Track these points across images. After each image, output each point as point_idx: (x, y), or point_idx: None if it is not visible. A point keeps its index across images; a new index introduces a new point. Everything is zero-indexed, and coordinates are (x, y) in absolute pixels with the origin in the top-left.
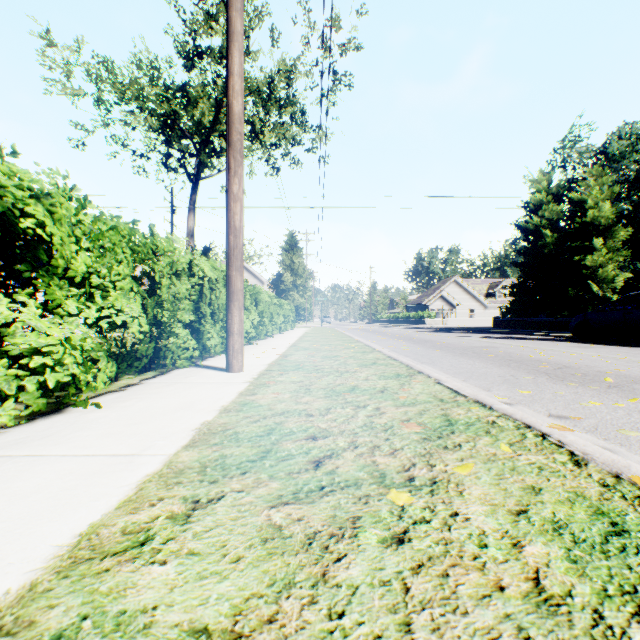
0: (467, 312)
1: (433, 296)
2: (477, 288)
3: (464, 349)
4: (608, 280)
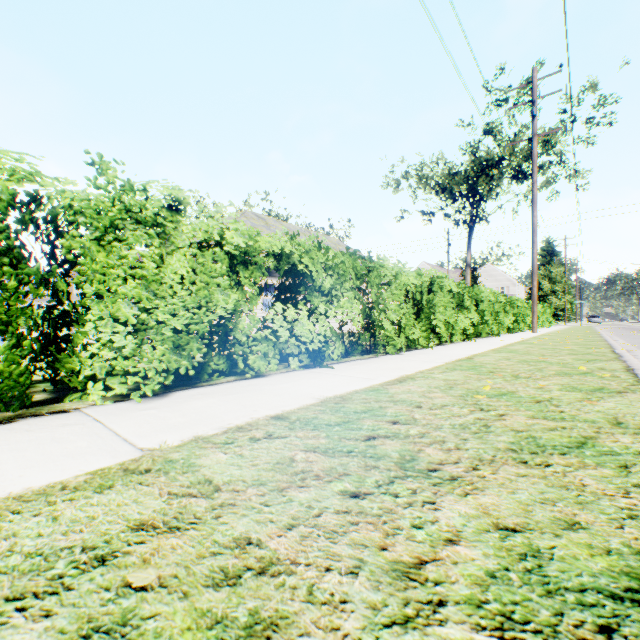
0: None
1: None
2: None
3: None
4: None
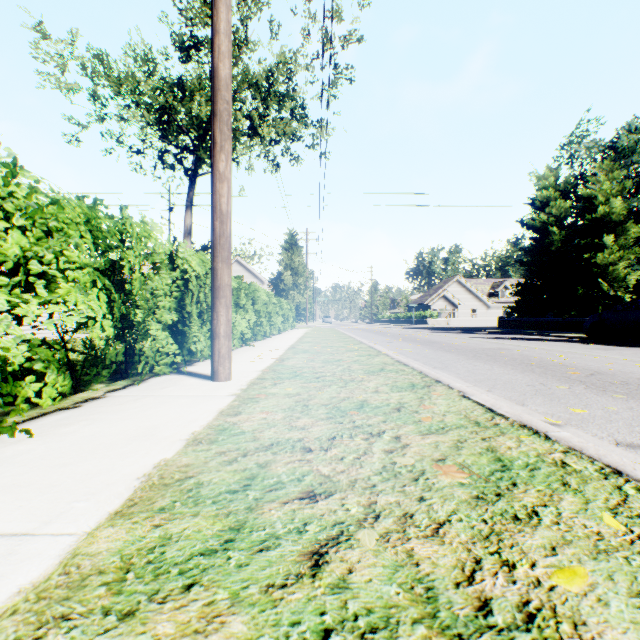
0: (469, 312)
1: (435, 296)
2: (479, 288)
3: (476, 351)
4: (619, 279)
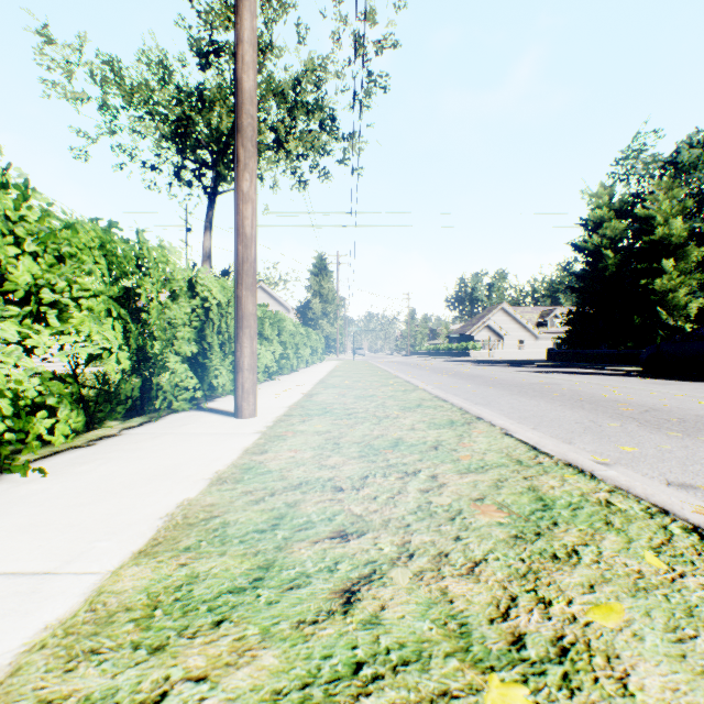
0: (516, 343)
1: (478, 325)
2: (527, 316)
3: (522, 386)
4: (680, 307)
